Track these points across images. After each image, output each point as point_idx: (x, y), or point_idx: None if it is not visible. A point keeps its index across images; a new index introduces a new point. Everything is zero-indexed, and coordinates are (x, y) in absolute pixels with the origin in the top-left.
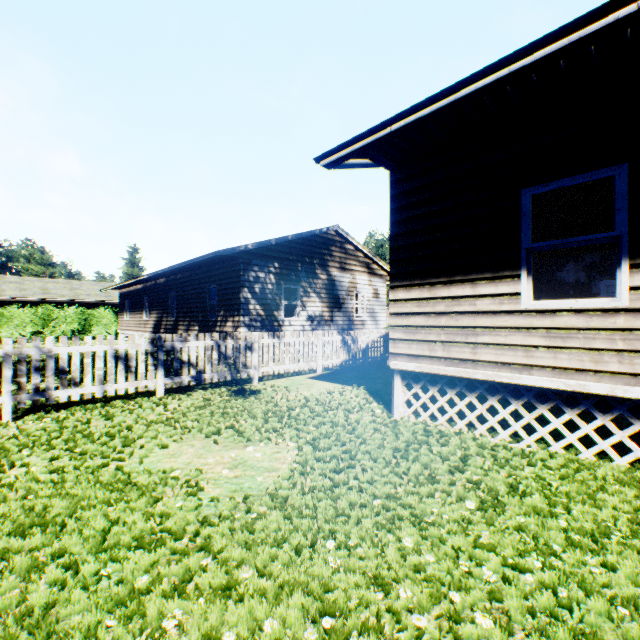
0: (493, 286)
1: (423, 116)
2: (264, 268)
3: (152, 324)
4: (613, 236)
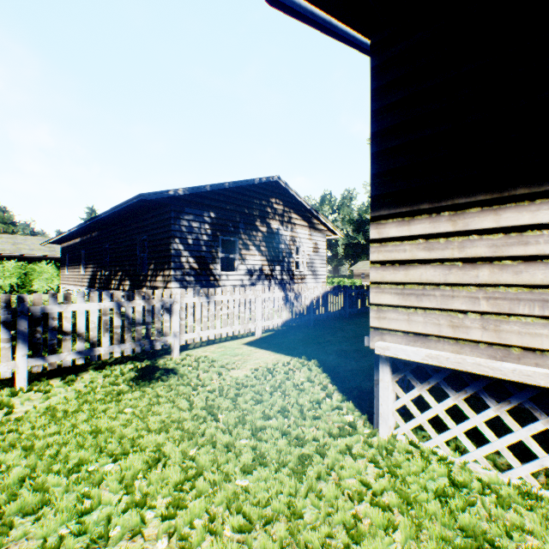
0: None
1: None
2: (198, 217)
3: (88, 278)
4: None
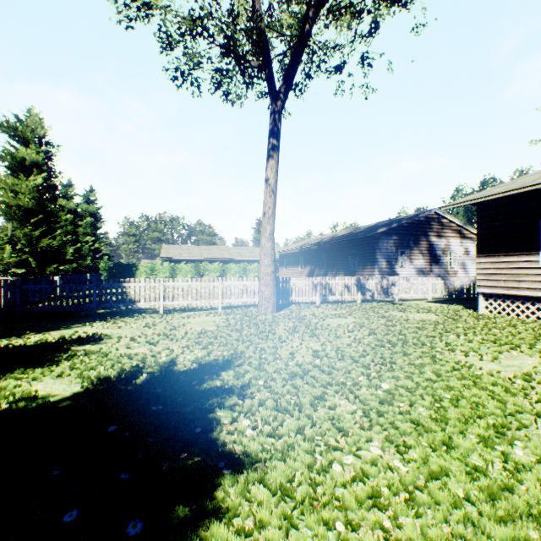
0: (527, 257)
1: (490, 199)
2: (387, 240)
3: (306, 273)
4: None
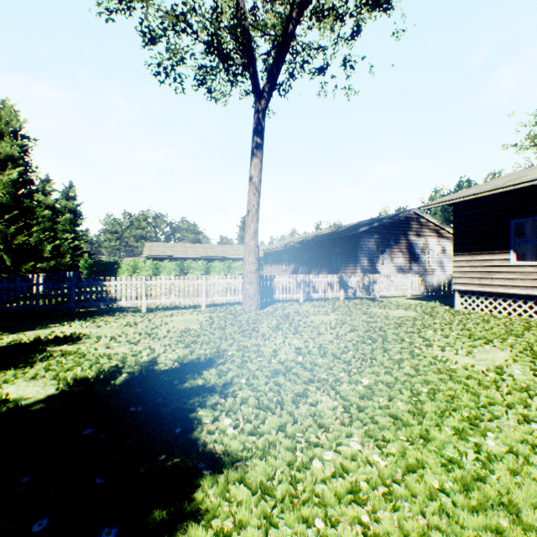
0: (499, 256)
1: (465, 200)
2: (369, 239)
3: (290, 271)
4: None
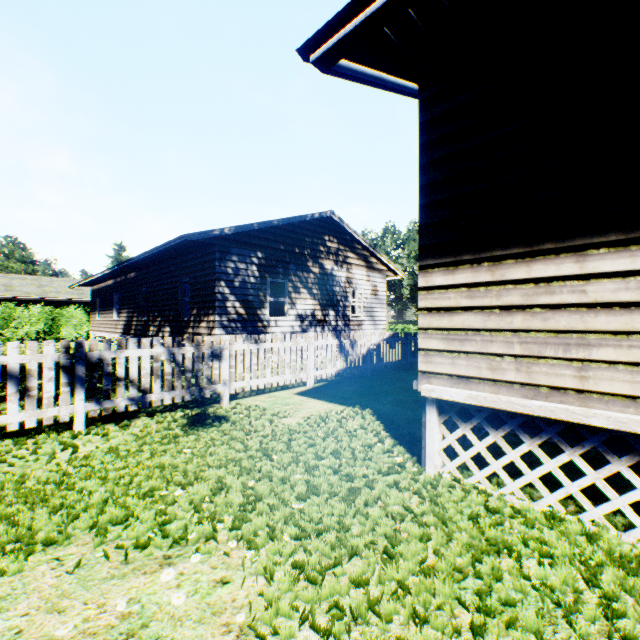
0: (626, 257)
1: None
2: (245, 258)
3: (122, 324)
4: None
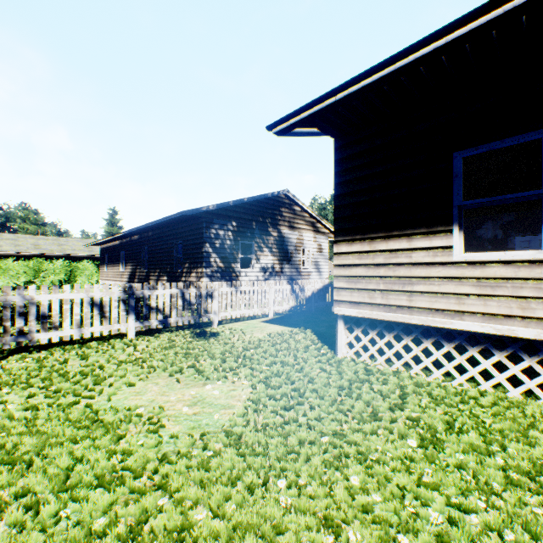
0: (427, 240)
1: (365, 85)
2: (223, 226)
3: (127, 275)
4: (540, 194)
